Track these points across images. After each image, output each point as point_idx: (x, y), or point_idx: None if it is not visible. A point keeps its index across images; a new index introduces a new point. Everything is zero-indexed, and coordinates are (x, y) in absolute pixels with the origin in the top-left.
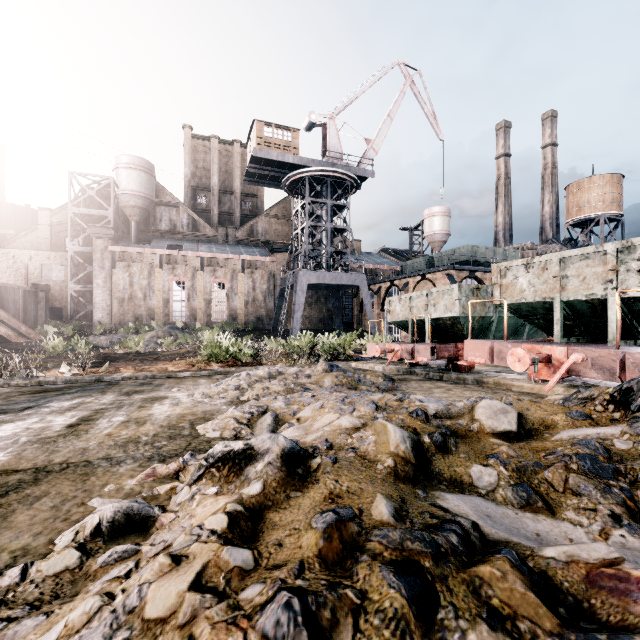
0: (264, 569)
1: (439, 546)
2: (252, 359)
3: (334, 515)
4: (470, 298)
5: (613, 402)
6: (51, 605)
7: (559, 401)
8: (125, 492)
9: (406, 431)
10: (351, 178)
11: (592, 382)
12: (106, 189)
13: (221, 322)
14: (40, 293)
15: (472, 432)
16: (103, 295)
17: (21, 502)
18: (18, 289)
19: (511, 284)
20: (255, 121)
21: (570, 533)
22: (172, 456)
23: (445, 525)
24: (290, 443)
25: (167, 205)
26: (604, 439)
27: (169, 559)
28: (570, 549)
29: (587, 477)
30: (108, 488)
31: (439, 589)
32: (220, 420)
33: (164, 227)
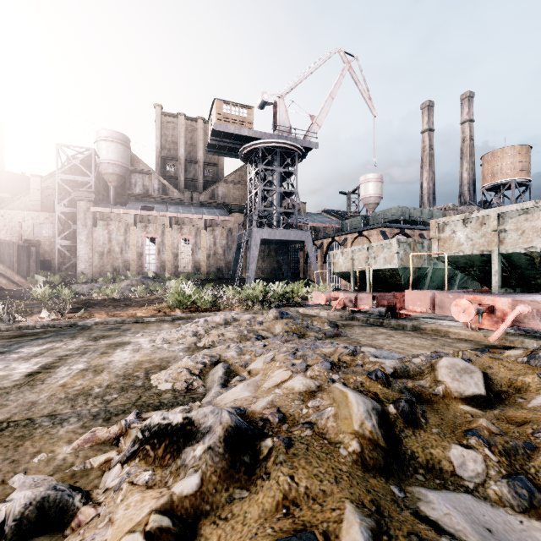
0: None
1: None
2: (211, 305)
3: None
4: (407, 251)
5: None
6: None
7: (523, 358)
8: (55, 464)
9: (368, 400)
10: (298, 149)
11: (528, 330)
12: (88, 159)
13: (187, 272)
14: (32, 247)
15: (437, 396)
16: (86, 249)
17: None
18: (12, 244)
19: (449, 238)
20: (215, 100)
21: None
22: (118, 413)
23: None
24: (236, 420)
25: (141, 172)
26: None
27: None
28: None
29: None
30: (38, 458)
31: None
32: (173, 370)
33: (138, 191)
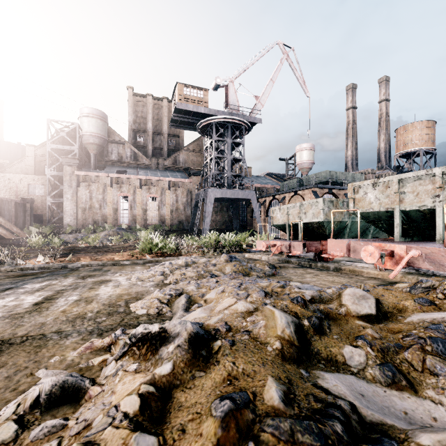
0: None
1: (326, 438)
2: (174, 251)
3: (231, 404)
4: (331, 208)
5: None
6: None
7: (406, 289)
8: (67, 363)
9: (289, 316)
10: (245, 123)
11: (422, 270)
12: (73, 131)
13: (154, 224)
14: (27, 204)
15: (341, 315)
16: (71, 206)
17: None
18: (11, 201)
19: (362, 198)
20: (177, 83)
21: (433, 412)
22: (108, 330)
23: (329, 410)
24: (196, 328)
25: (116, 142)
26: None
27: None
28: (444, 438)
29: (441, 358)
30: (54, 359)
31: None
32: (147, 300)
33: (114, 158)
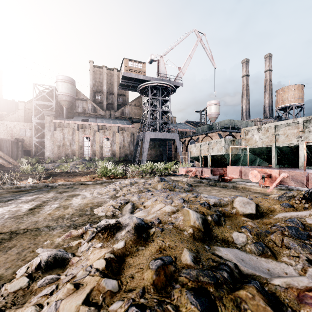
0: (123, 291)
1: (217, 279)
2: (122, 175)
3: (161, 261)
4: (230, 145)
5: (304, 198)
6: (11, 309)
7: (276, 198)
8: (55, 245)
9: (199, 214)
10: (171, 86)
11: (291, 187)
12: (51, 92)
13: (107, 157)
14: (19, 143)
15: (232, 214)
16: (50, 144)
17: (1, 250)
18: (8, 141)
19: (250, 138)
20: (124, 58)
21: (286, 269)
22: (80, 225)
23: (220, 266)
24: (139, 220)
25: (81, 100)
26: (301, 218)
27: (72, 286)
28: (287, 280)
29: (293, 239)
30: (46, 243)
31: (218, 304)
32: (105, 206)
33: (80, 110)
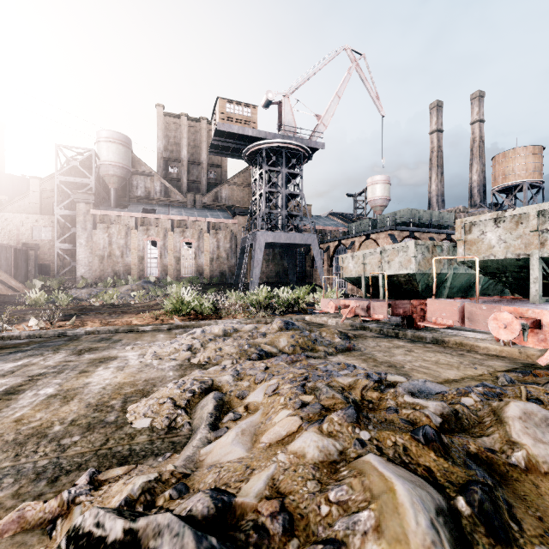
0: None
1: None
2: (212, 312)
3: None
4: (426, 255)
5: None
6: None
7: None
8: None
9: (425, 491)
10: (304, 149)
11: None
12: (89, 160)
13: (189, 277)
14: (30, 251)
15: (517, 469)
16: (85, 253)
17: None
18: (10, 248)
19: (477, 240)
20: (218, 98)
21: None
22: (71, 469)
23: None
24: None
25: (142, 174)
26: None
27: None
28: None
29: None
30: None
31: None
32: (155, 400)
33: (140, 193)
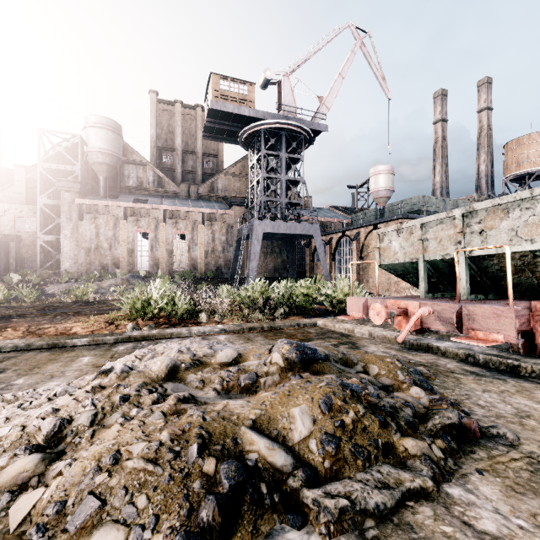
0: None
1: None
2: (190, 314)
3: None
4: None
5: None
6: None
7: None
8: None
9: None
10: (305, 131)
11: None
12: (76, 147)
13: (182, 271)
14: (11, 243)
15: None
16: (70, 245)
17: None
18: None
19: None
20: (212, 74)
21: None
22: None
23: None
24: None
25: (134, 163)
26: None
27: None
28: None
29: None
30: None
31: None
32: None
33: (131, 184)
